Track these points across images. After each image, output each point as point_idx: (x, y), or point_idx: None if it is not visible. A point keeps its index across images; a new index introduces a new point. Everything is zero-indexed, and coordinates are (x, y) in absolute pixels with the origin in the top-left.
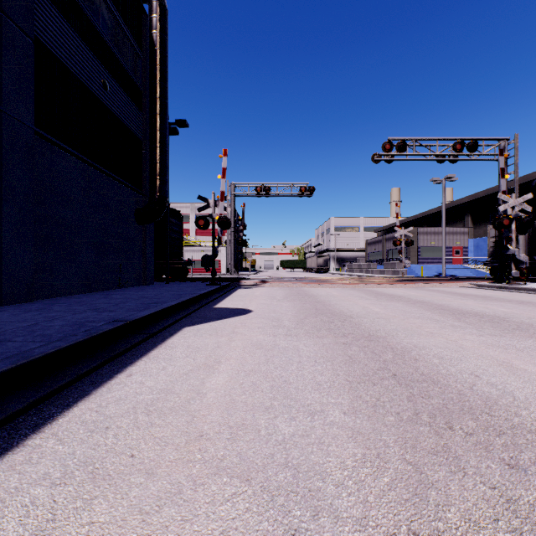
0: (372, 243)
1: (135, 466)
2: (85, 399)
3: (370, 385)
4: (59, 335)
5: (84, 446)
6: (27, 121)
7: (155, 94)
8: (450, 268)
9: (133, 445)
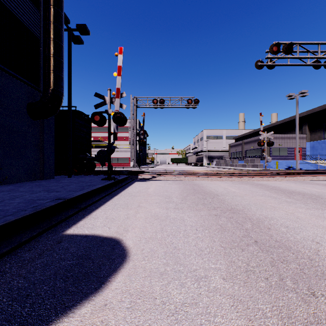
0: (233, 146)
1: None
2: None
3: None
4: None
5: None
6: None
7: None
8: (303, 163)
9: None
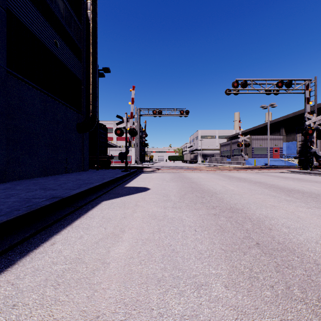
0: (223, 145)
1: None
2: (8, 269)
3: (241, 254)
4: (7, 210)
5: None
6: (1, 64)
7: (89, 50)
8: (273, 160)
9: None
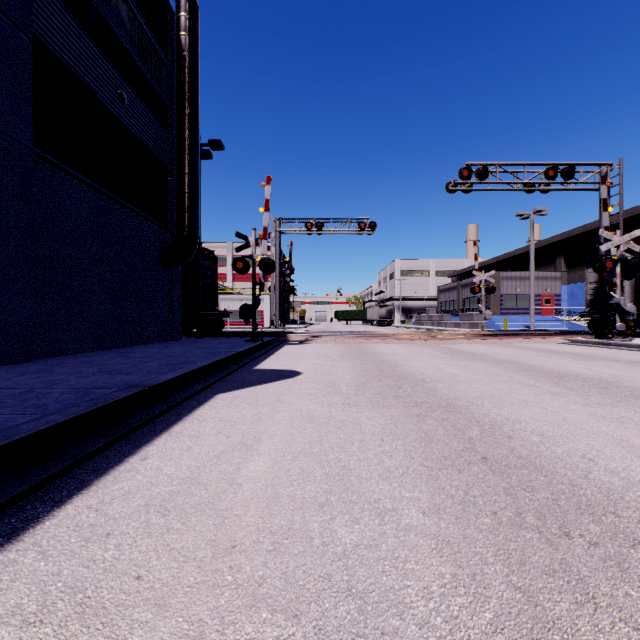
0: (445, 290)
1: (141, 594)
2: (83, 492)
3: (454, 473)
4: (58, 405)
5: (74, 563)
6: (24, 140)
7: (183, 109)
8: (540, 320)
9: (141, 560)
